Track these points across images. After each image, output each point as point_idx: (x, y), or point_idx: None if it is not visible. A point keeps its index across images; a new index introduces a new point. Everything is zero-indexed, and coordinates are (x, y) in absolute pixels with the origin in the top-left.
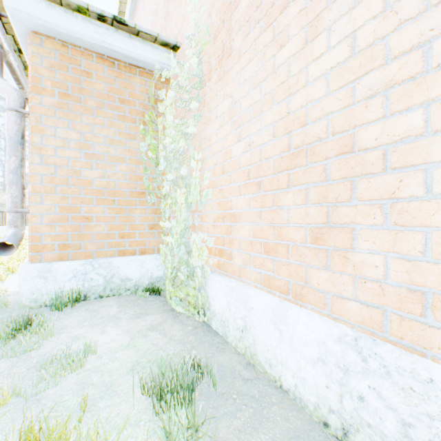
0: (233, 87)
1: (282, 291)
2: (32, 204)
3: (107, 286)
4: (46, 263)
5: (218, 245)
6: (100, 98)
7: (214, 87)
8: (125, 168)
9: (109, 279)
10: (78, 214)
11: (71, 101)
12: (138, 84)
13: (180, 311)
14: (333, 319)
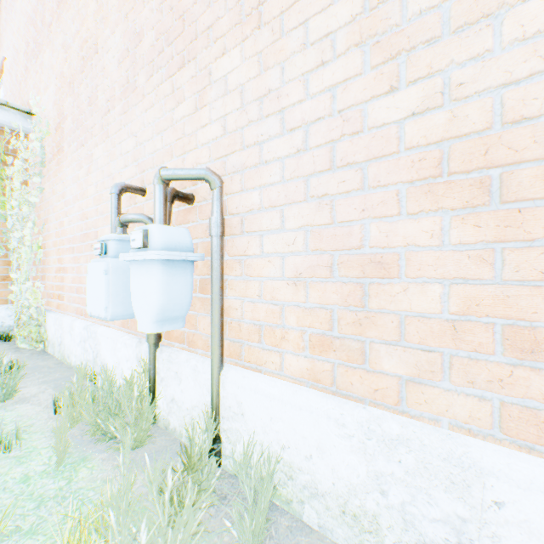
0: (64, 177)
1: (82, 314)
2: None
3: None
4: None
5: (59, 291)
6: None
7: (56, 169)
8: None
9: None
10: None
11: None
12: None
13: (25, 347)
14: (95, 322)
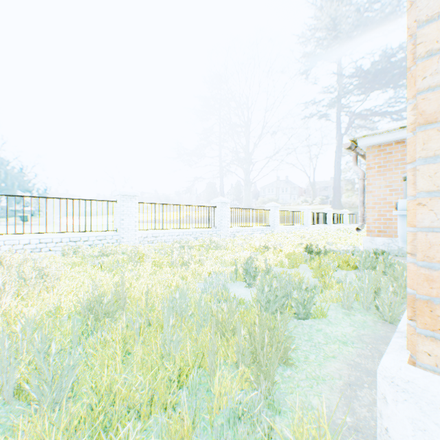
0: None
1: None
2: (366, 214)
3: (398, 251)
4: (371, 237)
5: None
6: (396, 162)
7: None
8: None
9: (399, 248)
10: (385, 217)
11: (382, 168)
12: None
13: None
14: None
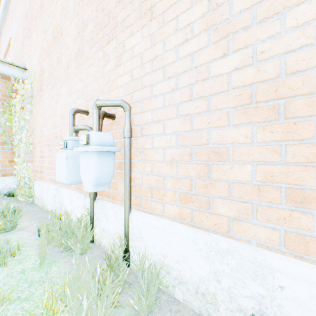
0: (44, 104)
1: (53, 182)
2: None
3: None
4: None
5: (41, 169)
6: None
7: (39, 100)
8: None
9: None
10: None
11: None
12: (1, 83)
13: (22, 200)
14: (60, 186)
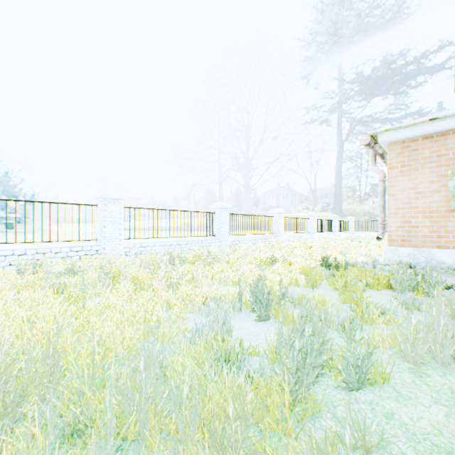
0: None
1: None
2: (387, 220)
3: (426, 264)
4: (394, 247)
5: None
6: (423, 160)
7: None
8: (440, 196)
9: (428, 260)
10: (410, 224)
11: (406, 168)
12: (450, 141)
13: None
14: None
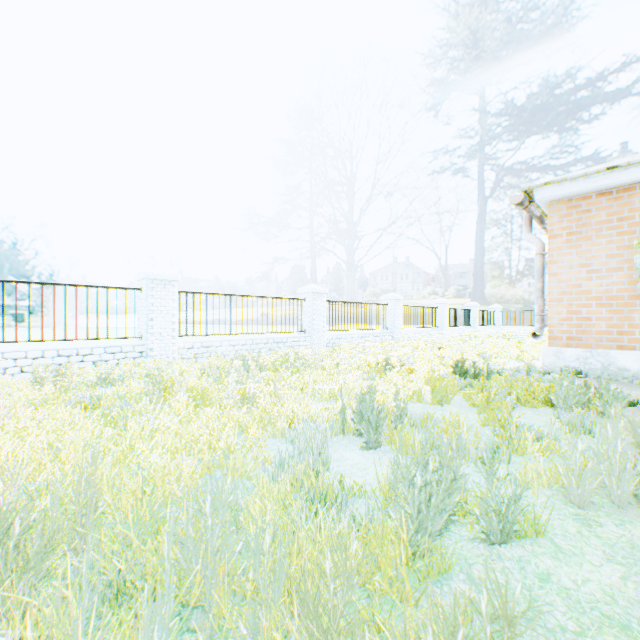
0: None
1: None
2: (548, 310)
3: (602, 371)
4: (557, 347)
5: None
6: (598, 225)
7: None
8: (622, 276)
9: (604, 366)
10: (579, 316)
11: (574, 236)
12: (636, 198)
13: None
14: None
